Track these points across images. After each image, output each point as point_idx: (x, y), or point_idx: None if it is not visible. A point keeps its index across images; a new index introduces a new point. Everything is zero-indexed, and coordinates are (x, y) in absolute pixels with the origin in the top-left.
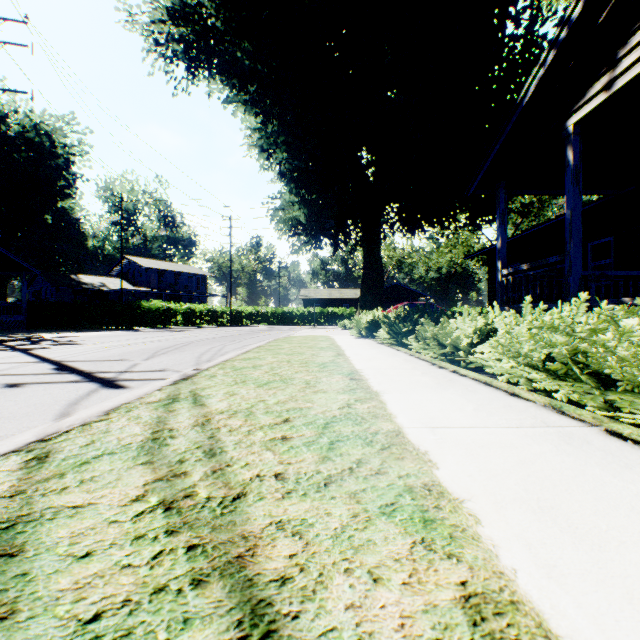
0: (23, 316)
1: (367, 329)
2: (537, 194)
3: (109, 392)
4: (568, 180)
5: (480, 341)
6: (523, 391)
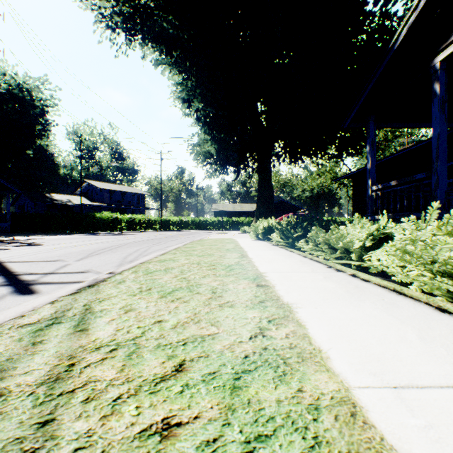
0: (7, 223)
1: (263, 233)
2: (399, 126)
3: (13, 300)
4: (435, 109)
5: (372, 246)
6: (449, 304)
